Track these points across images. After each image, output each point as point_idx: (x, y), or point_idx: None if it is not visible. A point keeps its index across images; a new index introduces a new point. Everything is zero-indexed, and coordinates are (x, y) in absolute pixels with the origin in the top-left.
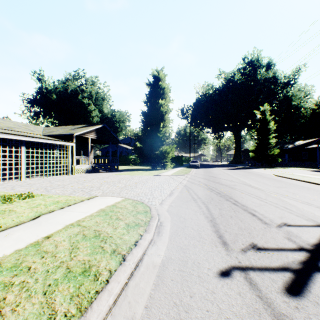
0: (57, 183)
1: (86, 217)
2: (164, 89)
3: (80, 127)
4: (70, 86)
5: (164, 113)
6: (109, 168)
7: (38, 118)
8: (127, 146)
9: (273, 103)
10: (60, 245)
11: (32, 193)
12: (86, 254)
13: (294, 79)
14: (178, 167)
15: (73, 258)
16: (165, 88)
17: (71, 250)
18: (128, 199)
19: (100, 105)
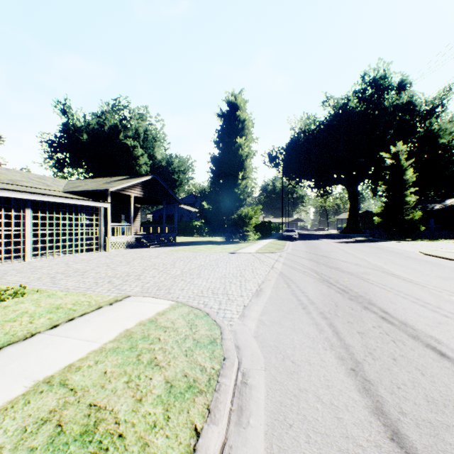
0: (77, 266)
1: (88, 357)
2: (244, 121)
3: (119, 179)
4: (108, 121)
5: (244, 158)
6: (161, 240)
7: (62, 168)
8: (190, 208)
9: (408, 141)
10: None
11: (24, 287)
12: None
13: (441, 105)
14: (265, 239)
15: None
16: (245, 121)
17: None
18: (182, 304)
19: (150, 149)
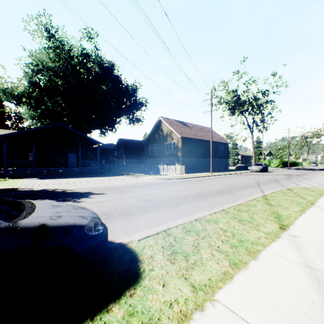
0: None
1: None
2: None
3: None
4: None
5: None
6: None
7: None
8: None
9: None
10: None
11: None
12: None
13: None
14: None
15: None
16: None
17: None
18: None
19: None
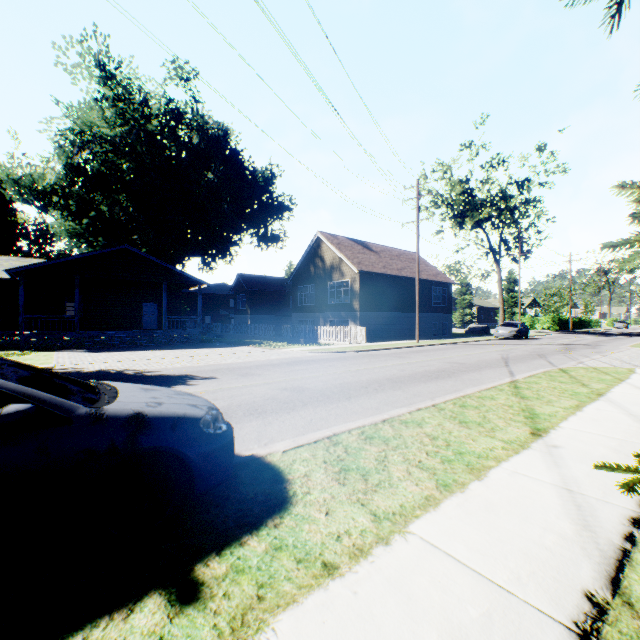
0: None
1: None
2: None
3: None
4: None
5: None
6: None
7: None
8: None
9: None
10: None
11: None
12: None
13: None
14: None
15: None
16: None
17: None
18: None
19: None
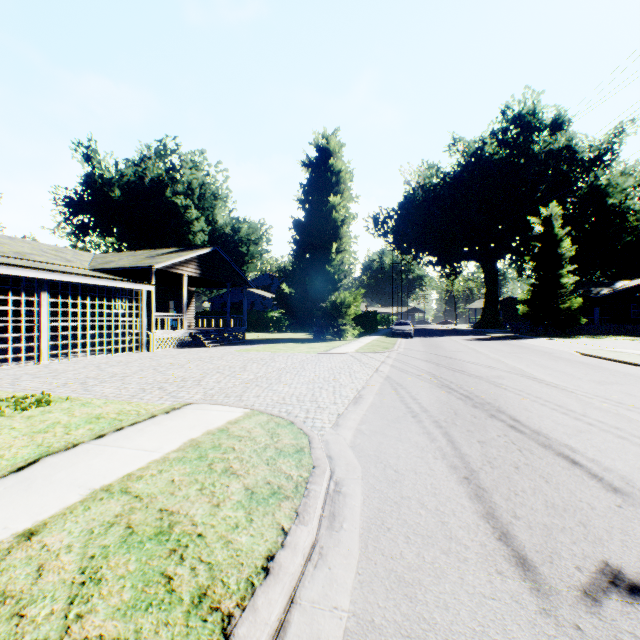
0: (113, 370)
1: (149, 466)
2: (339, 173)
3: (167, 252)
4: (149, 171)
5: (339, 224)
6: (225, 337)
7: (85, 236)
8: (263, 293)
9: (566, 201)
10: (52, 566)
11: (48, 394)
12: (115, 611)
13: (611, 152)
14: (369, 336)
15: (70, 626)
16: (341, 172)
17: (75, 589)
18: (259, 412)
19: (209, 210)
